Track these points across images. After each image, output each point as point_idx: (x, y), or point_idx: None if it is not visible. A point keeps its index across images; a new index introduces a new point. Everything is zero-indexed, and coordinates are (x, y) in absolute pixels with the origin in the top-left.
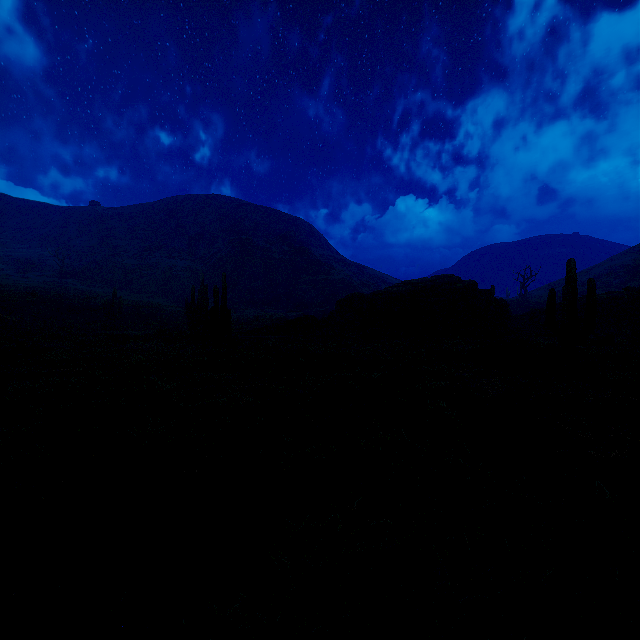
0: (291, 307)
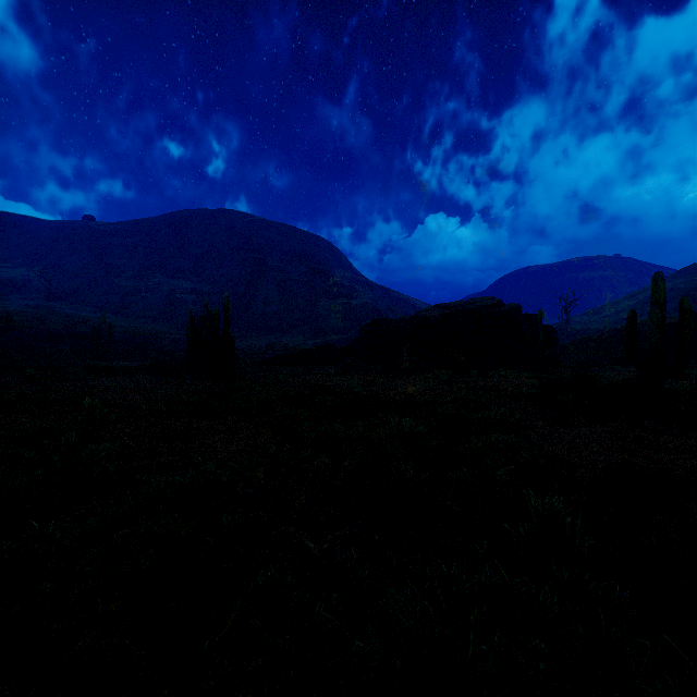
0: (309, 334)
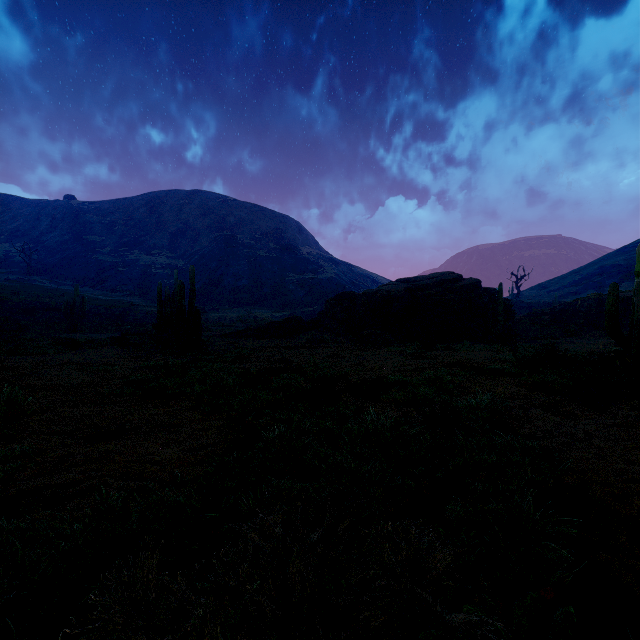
0: (277, 307)
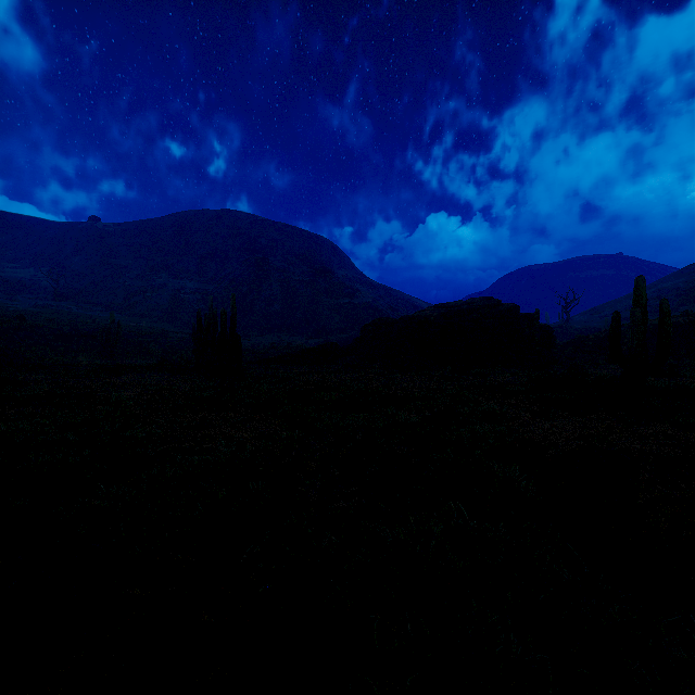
0: (311, 333)
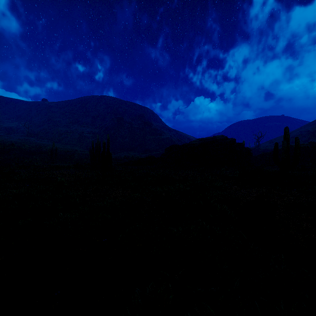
0: (142, 151)
